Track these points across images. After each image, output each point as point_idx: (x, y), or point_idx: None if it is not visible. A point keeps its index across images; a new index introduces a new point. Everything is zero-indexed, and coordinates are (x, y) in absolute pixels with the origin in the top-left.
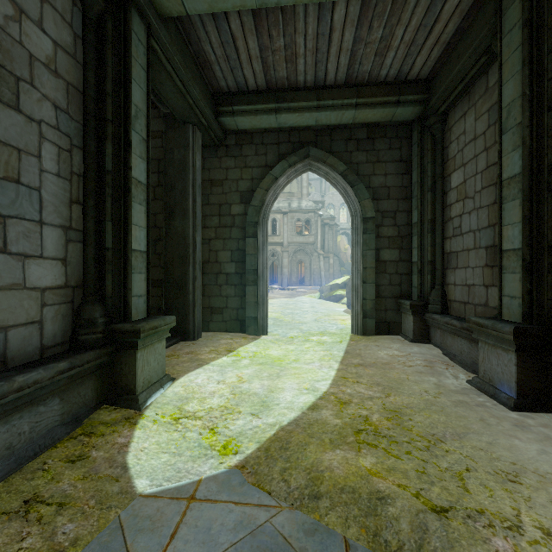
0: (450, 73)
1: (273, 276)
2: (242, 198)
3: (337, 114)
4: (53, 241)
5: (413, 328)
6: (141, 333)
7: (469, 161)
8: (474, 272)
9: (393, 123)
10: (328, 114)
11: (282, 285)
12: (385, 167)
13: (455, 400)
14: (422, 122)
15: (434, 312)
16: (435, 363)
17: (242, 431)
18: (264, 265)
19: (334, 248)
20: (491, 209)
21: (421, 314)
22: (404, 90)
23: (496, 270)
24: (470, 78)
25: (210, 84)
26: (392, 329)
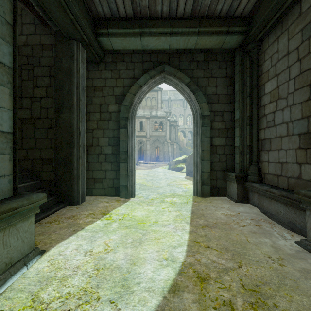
0: (270, 5)
1: (141, 155)
2: (117, 100)
3: (185, 39)
4: None
5: (237, 192)
6: None
7: (282, 72)
8: (287, 153)
9: (221, 51)
10: (178, 39)
11: (146, 161)
12: (216, 81)
13: (300, 269)
14: (242, 48)
15: (252, 181)
16: (260, 222)
17: None
18: (132, 148)
19: (176, 139)
20: (304, 104)
21: (242, 182)
22: (232, 23)
23: (310, 151)
24: (285, 8)
25: (89, 8)
26: (221, 192)
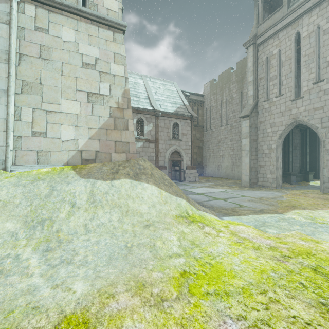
0: None
1: None
2: None
3: None
4: (298, 161)
5: None
6: (309, 172)
7: None
8: None
9: None
10: None
11: None
12: None
13: None
14: None
15: None
16: None
17: None
18: None
19: None
20: None
21: None
22: None
23: None
24: None
25: None
26: None
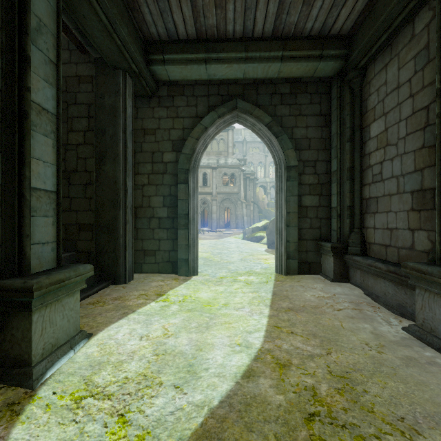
0: (374, 24)
1: (204, 220)
2: (174, 147)
3: (264, 66)
4: None
5: (334, 268)
6: (34, 291)
7: (391, 110)
8: (398, 217)
9: (314, 80)
10: (255, 66)
11: (211, 228)
12: (307, 120)
13: (403, 356)
14: (341, 77)
15: (354, 254)
16: (361, 305)
17: (161, 417)
18: (194, 209)
19: (254, 198)
20: (418, 153)
21: (341, 255)
22: (326, 44)
23: (424, 214)
24: (395, 28)
25: (140, 29)
26: (313, 269)
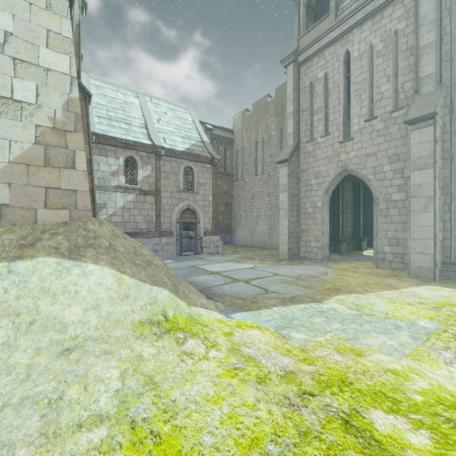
0: None
1: None
2: None
3: None
4: (350, 224)
5: None
6: (363, 239)
7: None
8: None
9: None
10: None
11: None
12: None
13: None
14: None
15: None
16: None
17: None
18: None
19: None
20: None
21: None
22: None
23: None
24: None
25: None
26: None
